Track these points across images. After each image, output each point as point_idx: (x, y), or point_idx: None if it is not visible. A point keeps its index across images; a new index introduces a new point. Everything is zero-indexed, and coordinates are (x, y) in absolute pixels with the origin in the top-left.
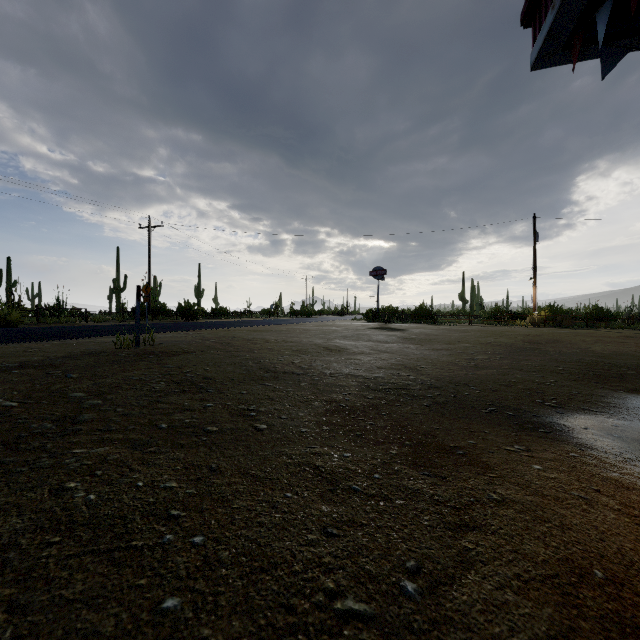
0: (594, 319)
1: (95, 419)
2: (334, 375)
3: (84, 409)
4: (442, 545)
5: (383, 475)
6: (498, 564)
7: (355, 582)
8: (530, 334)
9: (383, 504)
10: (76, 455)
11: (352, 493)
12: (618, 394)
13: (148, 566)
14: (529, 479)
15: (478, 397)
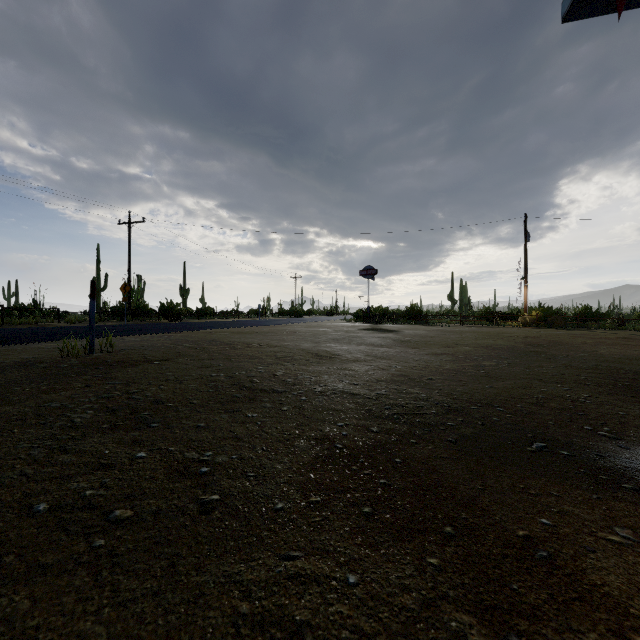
0: (583, 319)
1: None
2: (325, 393)
3: None
4: None
5: None
6: None
7: None
8: (528, 336)
9: None
10: None
11: None
12: None
13: None
14: None
15: (512, 424)
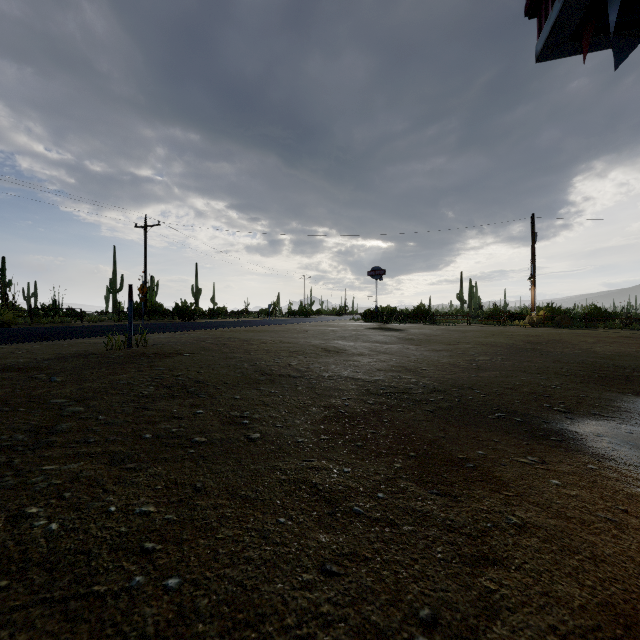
0: (592, 319)
1: (73, 429)
2: (332, 378)
3: (63, 417)
4: (460, 585)
5: (387, 494)
6: (528, 612)
7: (359, 639)
8: (530, 334)
9: (389, 531)
10: (45, 473)
11: (353, 517)
12: (627, 397)
13: (109, 620)
14: (549, 498)
15: (483, 401)
